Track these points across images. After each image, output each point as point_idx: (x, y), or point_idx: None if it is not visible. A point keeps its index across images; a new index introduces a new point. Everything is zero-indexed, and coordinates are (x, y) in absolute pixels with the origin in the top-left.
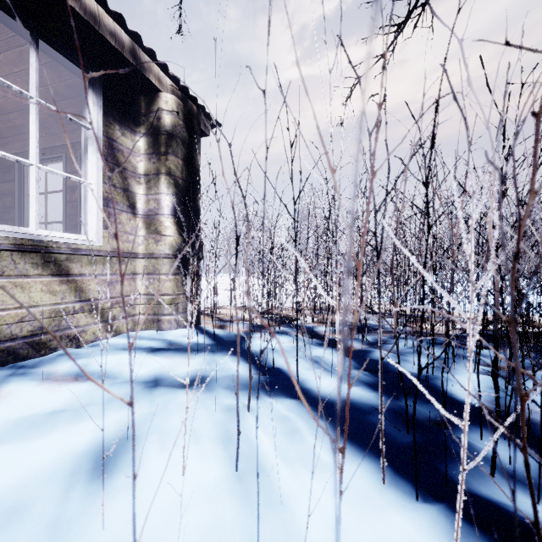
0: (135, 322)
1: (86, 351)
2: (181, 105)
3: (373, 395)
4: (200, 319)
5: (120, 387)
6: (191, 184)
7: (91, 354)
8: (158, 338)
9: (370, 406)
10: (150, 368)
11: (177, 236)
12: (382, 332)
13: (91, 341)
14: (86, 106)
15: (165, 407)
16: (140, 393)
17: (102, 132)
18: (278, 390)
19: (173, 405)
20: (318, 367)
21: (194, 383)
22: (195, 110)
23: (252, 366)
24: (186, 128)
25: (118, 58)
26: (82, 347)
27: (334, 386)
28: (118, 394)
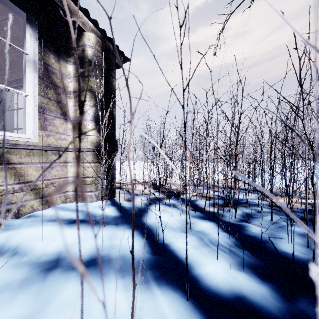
0: (66, 197)
1: (20, 222)
2: (100, 42)
3: (265, 291)
4: (115, 194)
5: (20, 270)
6: (108, 99)
7: (21, 226)
8: (81, 210)
9: (268, 313)
10: (58, 244)
11: (96, 135)
12: (246, 206)
13: (29, 213)
14: (26, 38)
15: (46, 307)
16: (34, 279)
17: (37, 57)
18: (167, 277)
19: (54, 304)
20: (202, 246)
21: (90, 263)
22: (111, 48)
23: (146, 242)
24: (104, 59)
25: (49, 2)
26: (21, 218)
27: (221, 274)
28: (14, 279)
